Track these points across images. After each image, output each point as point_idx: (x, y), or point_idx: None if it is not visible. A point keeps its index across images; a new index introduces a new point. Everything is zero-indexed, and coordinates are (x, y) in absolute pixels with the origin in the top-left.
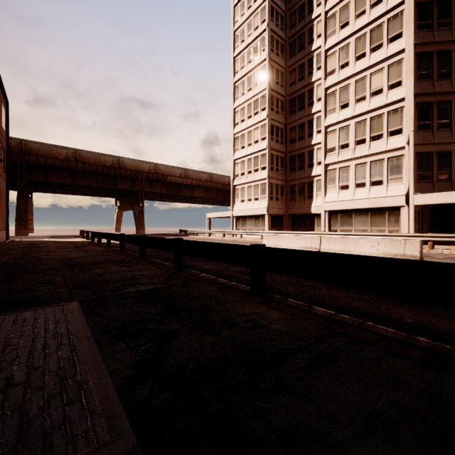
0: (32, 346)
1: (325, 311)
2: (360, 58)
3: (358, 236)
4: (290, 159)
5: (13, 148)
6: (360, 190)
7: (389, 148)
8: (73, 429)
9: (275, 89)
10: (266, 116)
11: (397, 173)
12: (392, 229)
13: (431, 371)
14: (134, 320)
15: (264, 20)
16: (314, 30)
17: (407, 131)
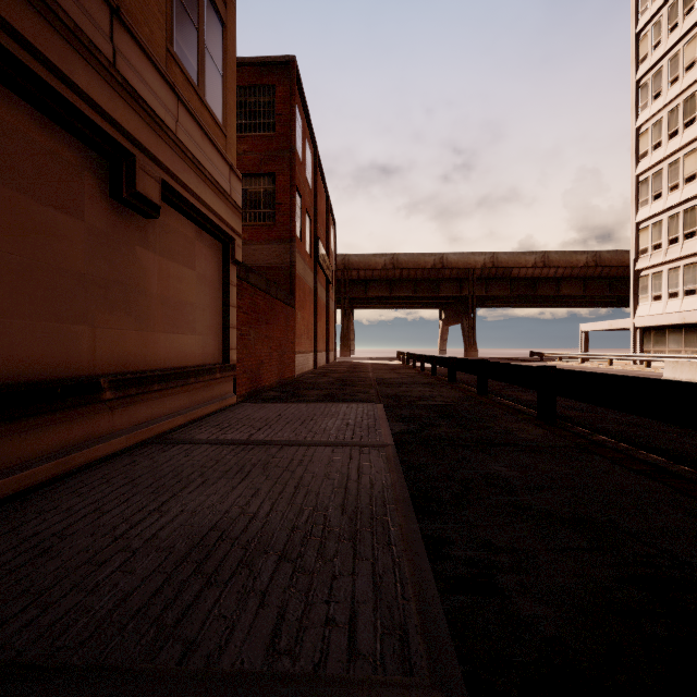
0: (356, 416)
1: (605, 439)
2: None
3: None
4: None
5: (339, 265)
6: None
7: None
8: (372, 437)
9: None
10: None
11: None
12: None
13: (629, 473)
14: (415, 416)
15: None
16: None
17: None
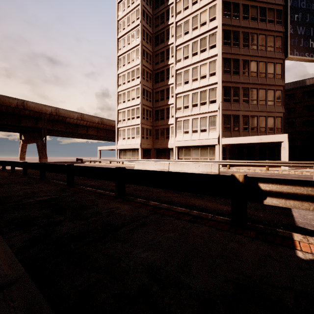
0: None
1: (155, 203)
2: (194, 55)
3: (193, 162)
4: (155, 112)
5: None
6: (195, 134)
7: (210, 110)
8: None
9: (145, 65)
10: (139, 82)
11: (213, 125)
12: (211, 158)
13: (190, 224)
14: (30, 218)
15: (138, 18)
16: (170, 31)
17: (218, 102)
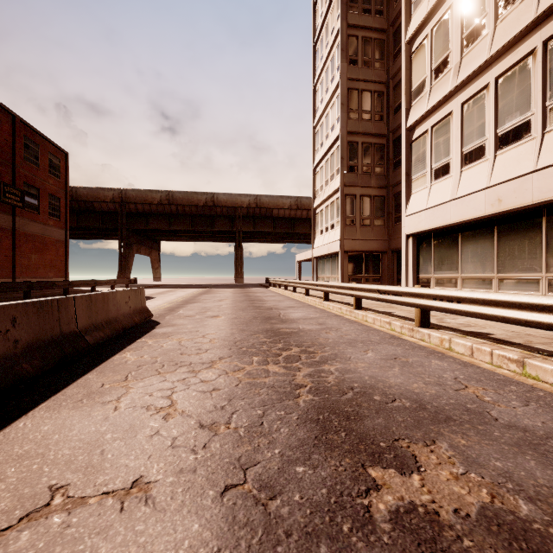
0: None
1: None
2: None
3: (400, 296)
4: (394, 145)
5: (116, 198)
6: (472, 168)
7: (547, 3)
8: None
9: (359, 24)
10: (339, 77)
11: None
12: None
13: None
14: None
15: None
16: None
17: None
